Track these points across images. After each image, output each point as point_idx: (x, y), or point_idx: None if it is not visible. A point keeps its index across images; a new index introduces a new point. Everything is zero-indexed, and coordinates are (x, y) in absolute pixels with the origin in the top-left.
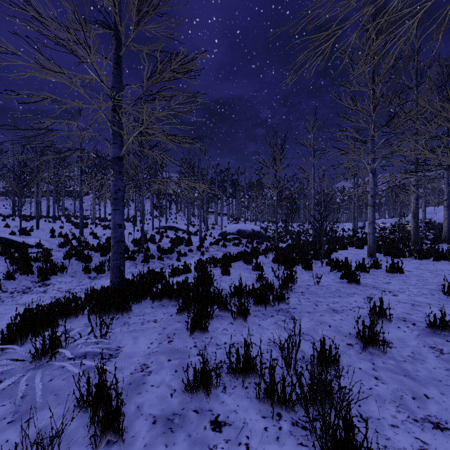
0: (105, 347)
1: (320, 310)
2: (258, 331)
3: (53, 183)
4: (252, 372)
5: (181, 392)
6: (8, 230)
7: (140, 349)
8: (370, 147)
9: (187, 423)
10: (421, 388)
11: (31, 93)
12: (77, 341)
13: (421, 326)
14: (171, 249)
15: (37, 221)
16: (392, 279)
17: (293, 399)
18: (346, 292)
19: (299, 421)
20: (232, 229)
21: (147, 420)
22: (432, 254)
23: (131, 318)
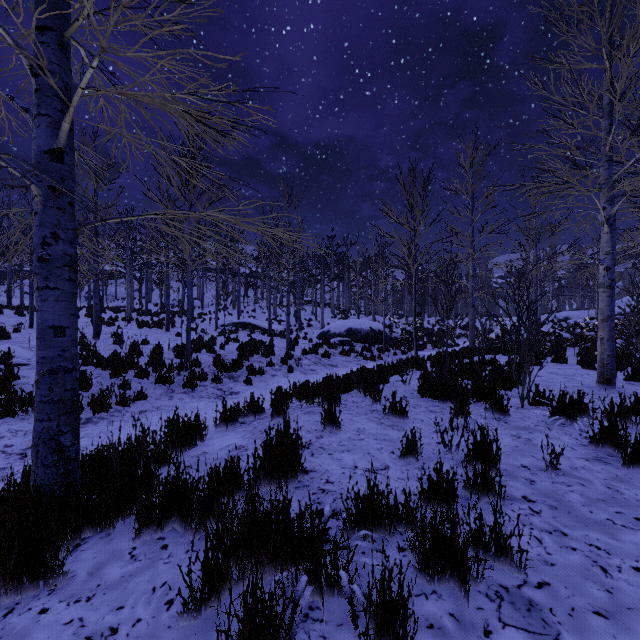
0: None
1: (633, 600)
2: None
3: None
4: None
5: None
6: None
7: None
8: (605, 175)
9: None
10: None
11: None
12: None
13: None
14: (238, 363)
15: (31, 316)
16: None
17: None
18: None
19: None
20: (339, 328)
21: None
22: None
23: (45, 618)
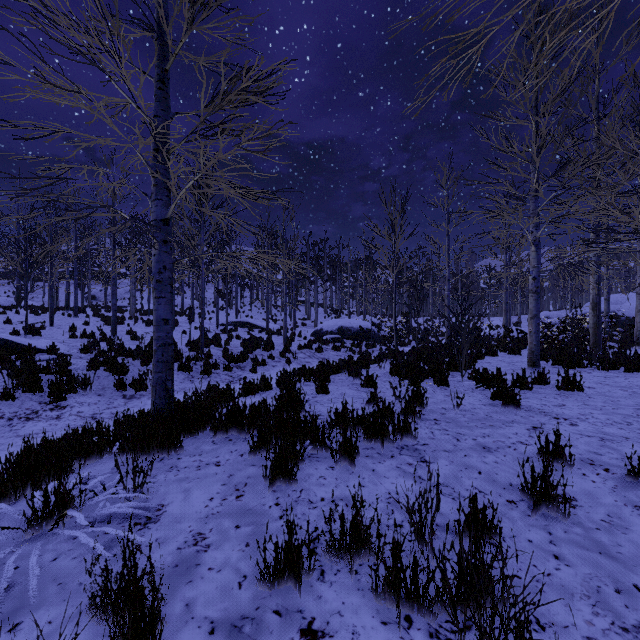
0: (141, 506)
1: (464, 447)
2: (372, 480)
3: (75, 260)
4: (365, 547)
5: (255, 580)
6: (9, 328)
7: (194, 508)
8: (532, 207)
9: (263, 633)
10: (628, 574)
11: (33, 123)
12: (98, 496)
13: (618, 473)
14: (244, 356)
15: (51, 315)
16: (567, 400)
17: (429, 592)
18: (501, 419)
19: (441, 630)
20: (331, 326)
21: (200, 628)
22: (623, 363)
23: (182, 460)
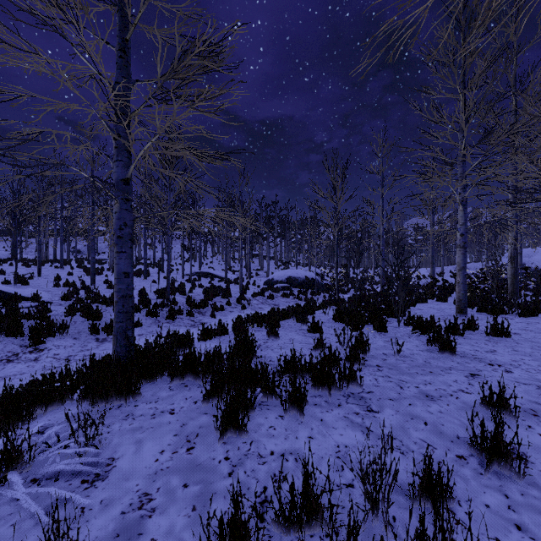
0: (90, 462)
1: (408, 395)
2: (320, 431)
3: (61, 219)
4: (316, 517)
5: None
6: (2, 278)
7: (144, 462)
8: (460, 171)
9: None
10: None
11: None
12: (49, 450)
13: None
14: (204, 302)
15: (39, 267)
16: (497, 346)
17: None
18: (440, 365)
19: None
20: (280, 276)
21: None
22: None
23: (139, 407)
